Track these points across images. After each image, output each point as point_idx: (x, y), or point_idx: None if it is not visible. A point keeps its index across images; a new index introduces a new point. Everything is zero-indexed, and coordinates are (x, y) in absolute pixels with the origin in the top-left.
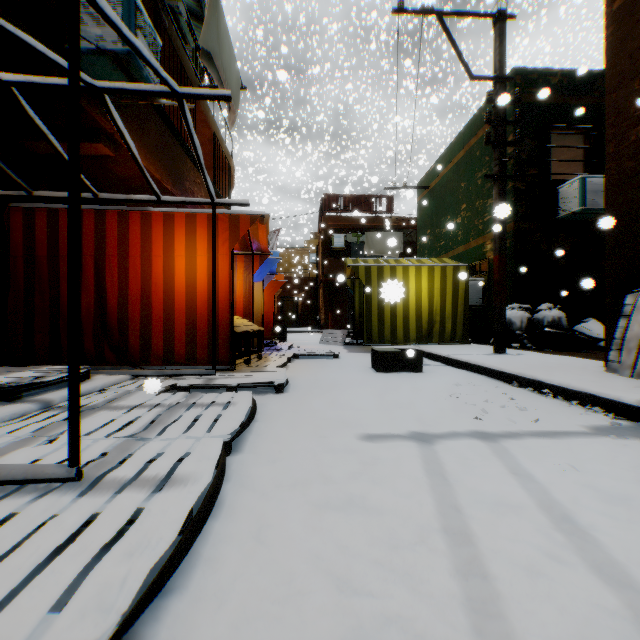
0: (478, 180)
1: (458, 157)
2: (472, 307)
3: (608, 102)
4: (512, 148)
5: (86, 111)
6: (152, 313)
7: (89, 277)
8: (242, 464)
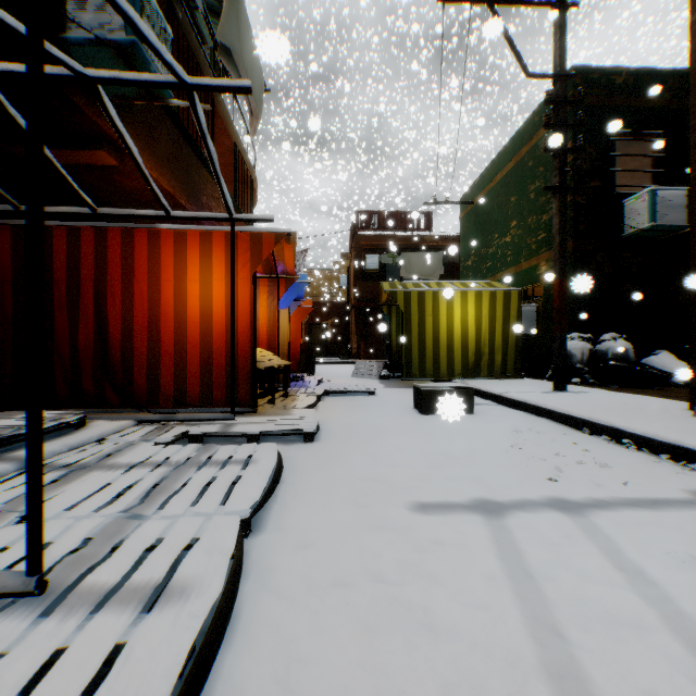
0: (531, 194)
1: (507, 168)
2: (524, 336)
3: (694, 99)
4: (571, 157)
5: (85, 113)
6: (161, 347)
7: (88, 305)
8: (264, 550)
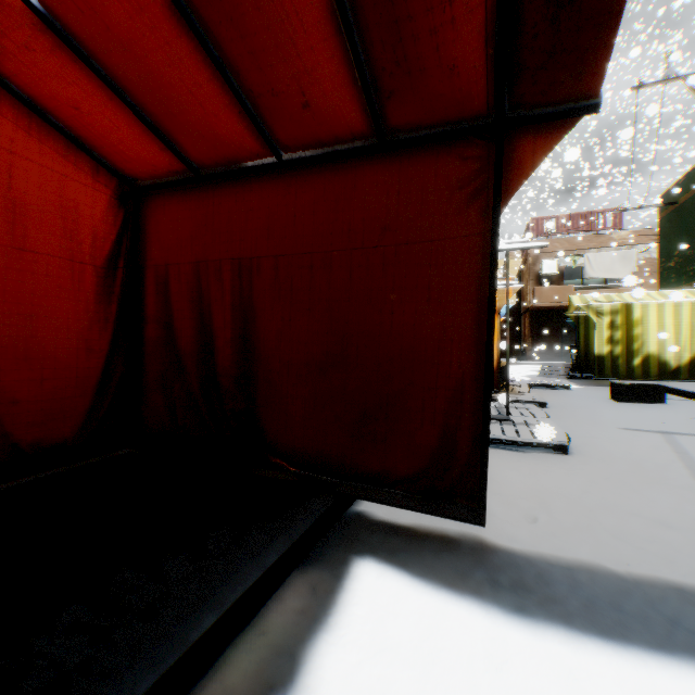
0: None
1: None
2: None
3: None
4: None
5: None
6: None
7: None
8: None
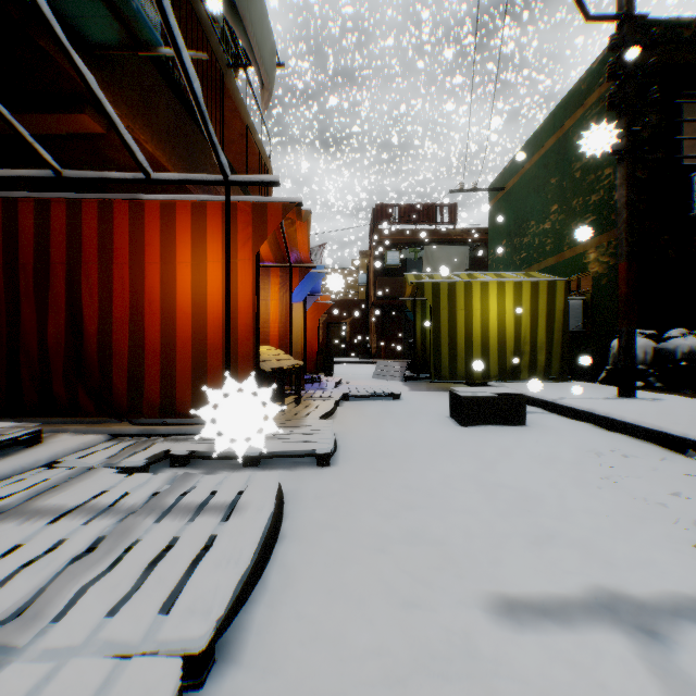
0: (575, 172)
1: (546, 147)
2: (568, 334)
3: None
4: None
5: (57, 63)
6: (145, 343)
7: (59, 293)
8: None
